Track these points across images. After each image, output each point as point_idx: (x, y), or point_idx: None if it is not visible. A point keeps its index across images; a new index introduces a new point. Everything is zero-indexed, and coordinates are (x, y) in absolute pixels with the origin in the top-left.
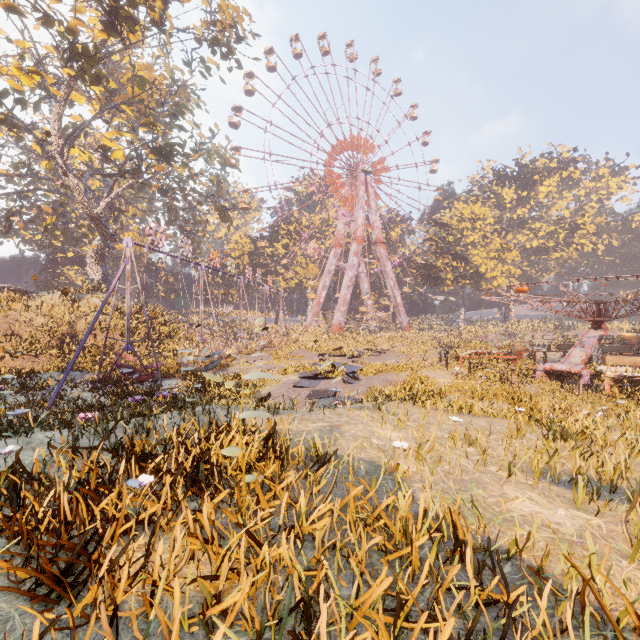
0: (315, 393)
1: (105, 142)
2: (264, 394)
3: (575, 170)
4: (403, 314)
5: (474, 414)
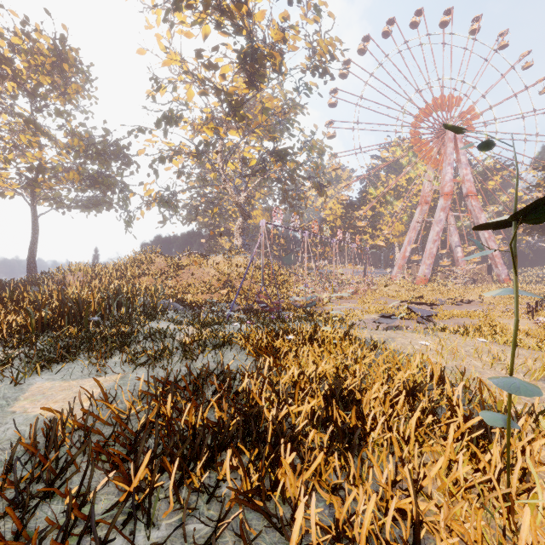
0: (389, 327)
1: (244, 154)
2: None
3: None
4: (501, 266)
5: (524, 348)
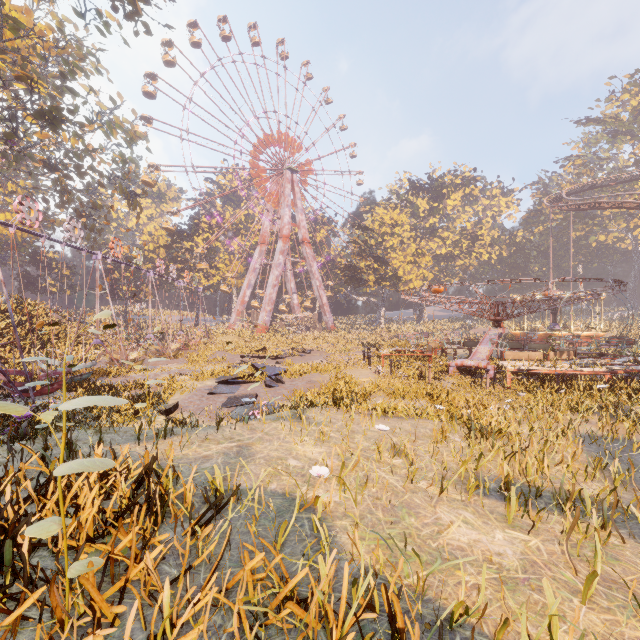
0: (232, 400)
1: None
2: (170, 405)
3: (475, 188)
4: (329, 314)
5: (398, 416)
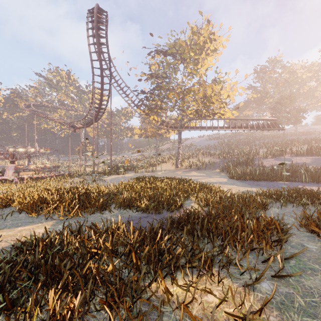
0: None
1: None
2: None
3: None
4: None
5: None
